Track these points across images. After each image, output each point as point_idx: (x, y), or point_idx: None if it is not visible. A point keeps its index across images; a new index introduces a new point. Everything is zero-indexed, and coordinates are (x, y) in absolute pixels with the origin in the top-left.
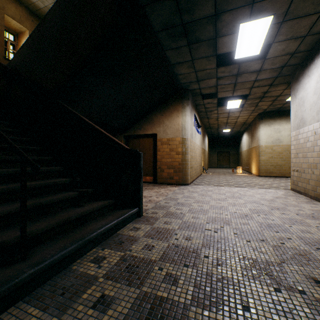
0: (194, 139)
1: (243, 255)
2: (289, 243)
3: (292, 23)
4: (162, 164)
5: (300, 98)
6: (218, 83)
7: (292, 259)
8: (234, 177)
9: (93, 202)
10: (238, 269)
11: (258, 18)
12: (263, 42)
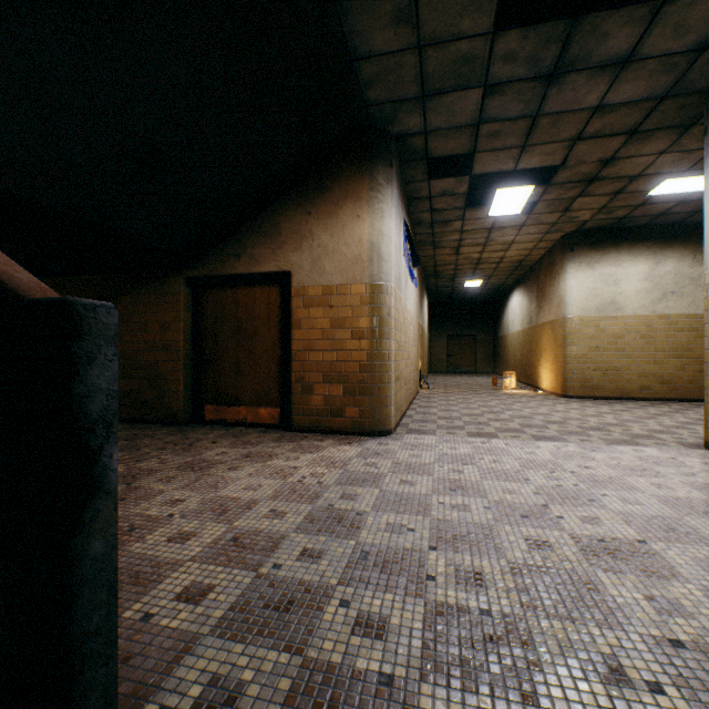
0: (404, 295)
1: None
2: None
3: None
4: (307, 368)
5: None
6: (484, 113)
7: None
8: (505, 402)
9: None
10: None
11: None
12: None
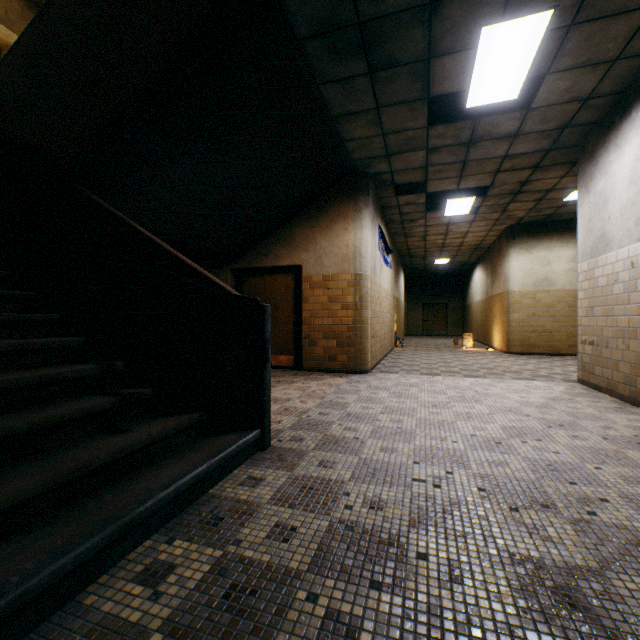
0: (378, 278)
1: (509, 548)
2: (606, 513)
3: (590, 29)
4: (312, 329)
5: (598, 192)
6: (429, 161)
7: (625, 557)
8: (459, 356)
9: (153, 420)
10: (503, 591)
11: (521, 15)
12: (528, 72)
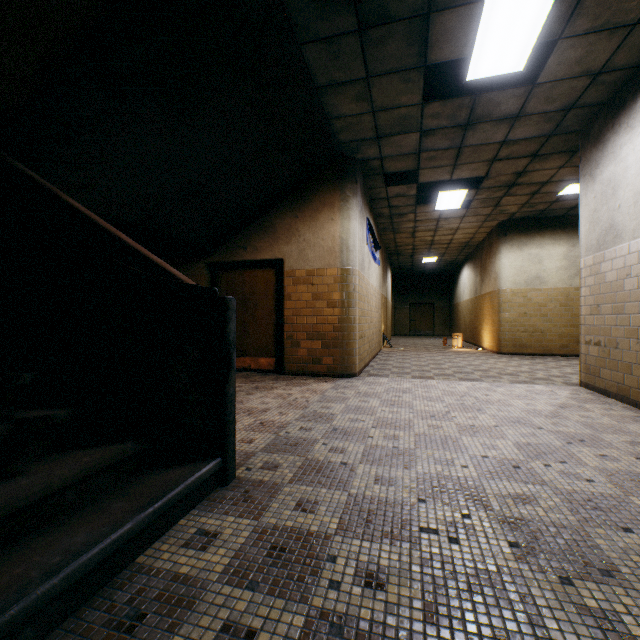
0: (367, 274)
1: None
2: None
3: None
4: (295, 329)
5: (606, 180)
6: (422, 146)
7: None
8: (449, 357)
9: (64, 455)
10: None
11: None
12: (538, 36)
